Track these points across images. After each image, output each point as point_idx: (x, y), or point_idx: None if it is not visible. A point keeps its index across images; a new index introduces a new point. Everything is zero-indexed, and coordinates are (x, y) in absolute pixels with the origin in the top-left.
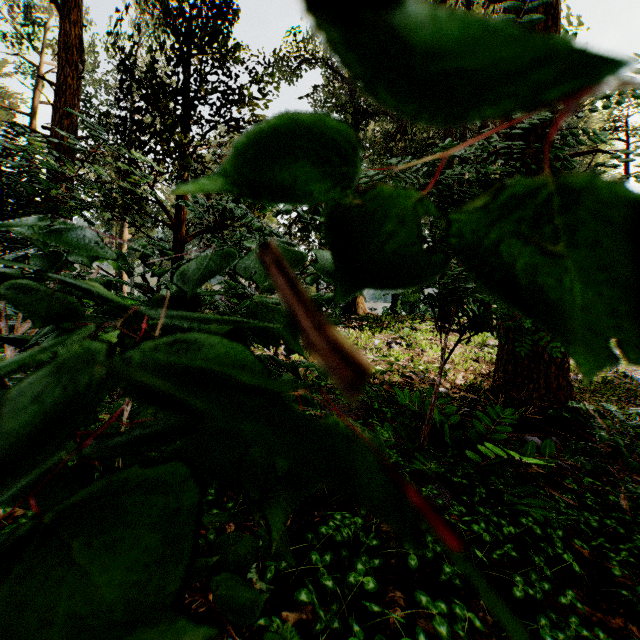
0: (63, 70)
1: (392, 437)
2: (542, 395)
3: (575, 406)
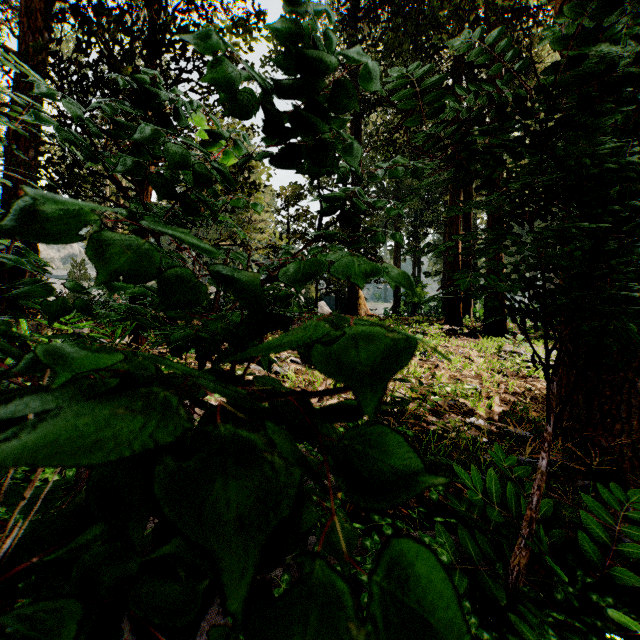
0: (25, 38)
1: (454, 560)
2: (634, 440)
3: None
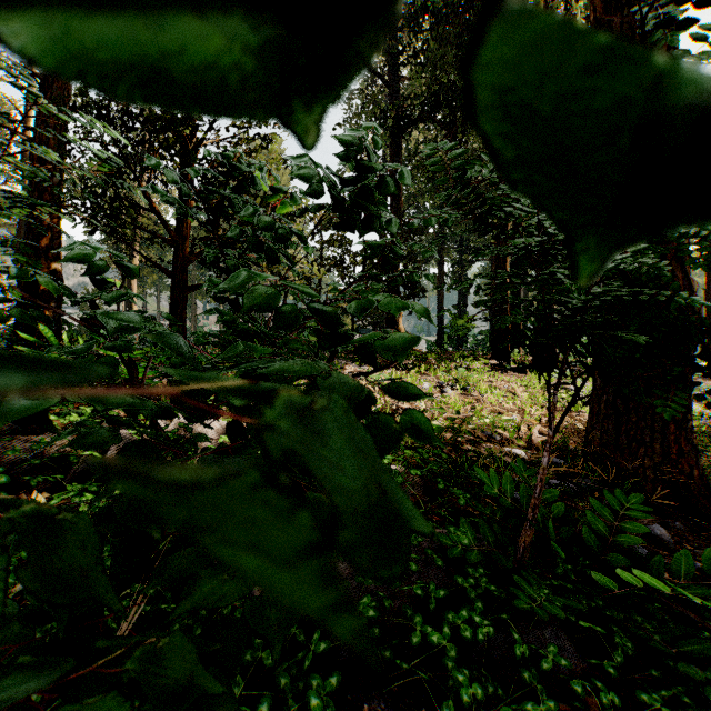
0: None
1: (474, 543)
2: (657, 463)
3: (702, 478)
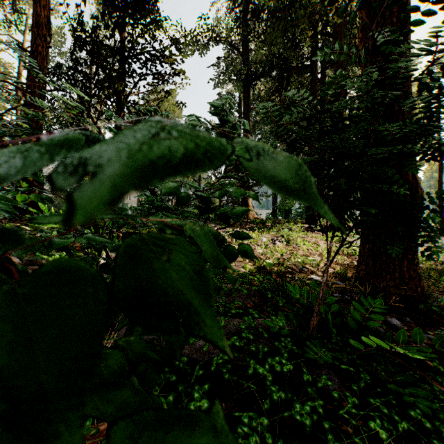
0: (35, 41)
1: (285, 325)
2: (397, 284)
3: (423, 293)
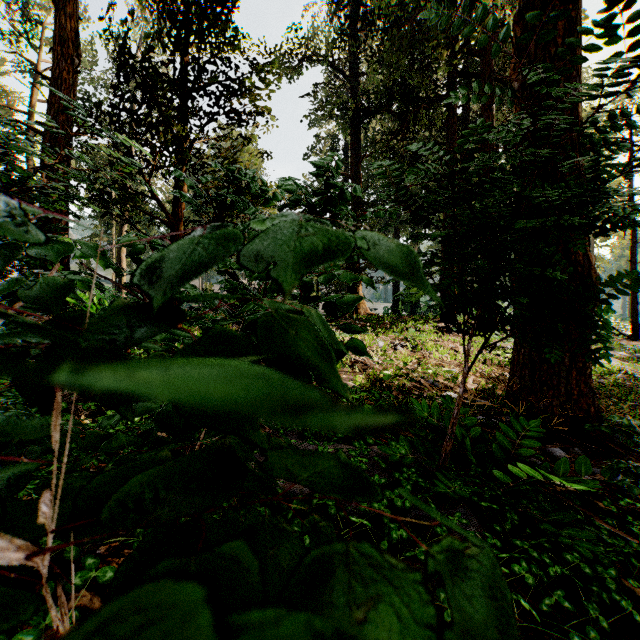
0: (58, 64)
1: (409, 453)
2: (562, 402)
3: (598, 414)
